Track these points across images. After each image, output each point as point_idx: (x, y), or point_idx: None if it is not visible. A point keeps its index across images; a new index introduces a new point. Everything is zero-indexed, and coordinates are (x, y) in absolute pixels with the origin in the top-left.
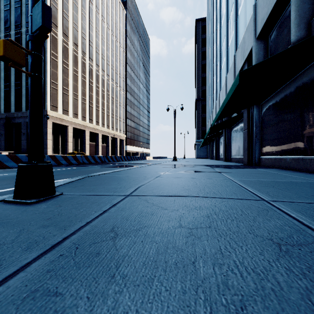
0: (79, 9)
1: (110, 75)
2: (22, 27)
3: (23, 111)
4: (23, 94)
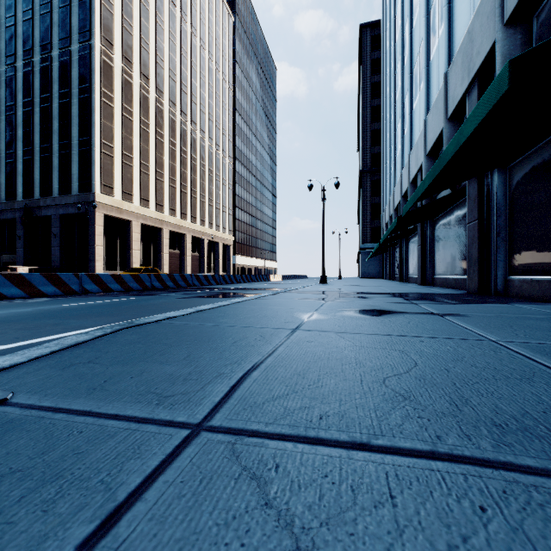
0: (151, 14)
1: (206, 130)
2: (52, 48)
3: (54, 195)
4: (54, 166)
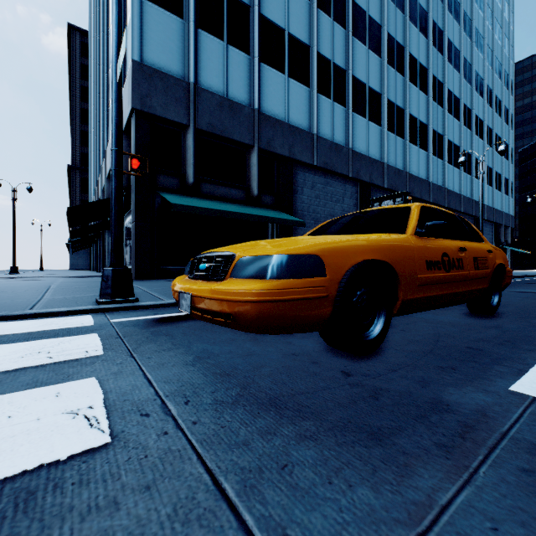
0: None
1: None
2: None
3: None
4: None
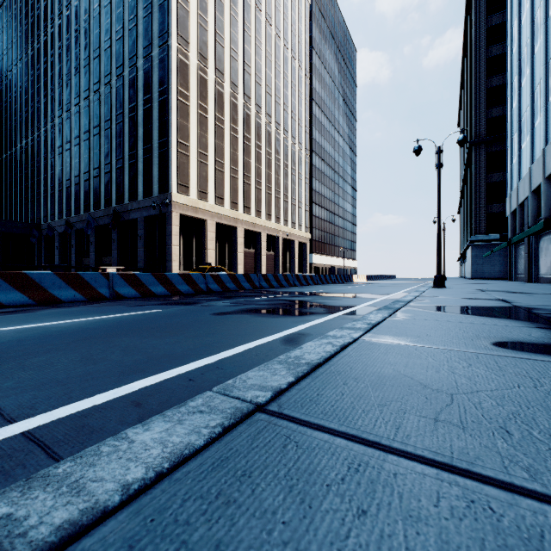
0: (225, 7)
1: (282, 123)
2: (138, 59)
3: (139, 199)
4: (139, 171)
